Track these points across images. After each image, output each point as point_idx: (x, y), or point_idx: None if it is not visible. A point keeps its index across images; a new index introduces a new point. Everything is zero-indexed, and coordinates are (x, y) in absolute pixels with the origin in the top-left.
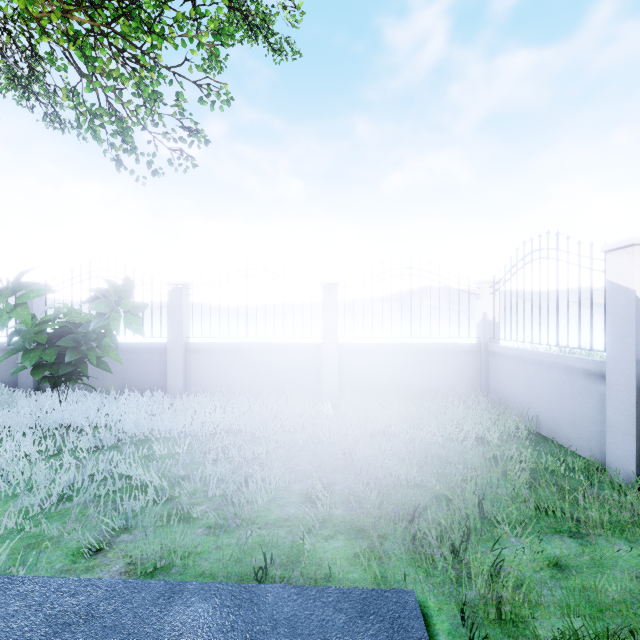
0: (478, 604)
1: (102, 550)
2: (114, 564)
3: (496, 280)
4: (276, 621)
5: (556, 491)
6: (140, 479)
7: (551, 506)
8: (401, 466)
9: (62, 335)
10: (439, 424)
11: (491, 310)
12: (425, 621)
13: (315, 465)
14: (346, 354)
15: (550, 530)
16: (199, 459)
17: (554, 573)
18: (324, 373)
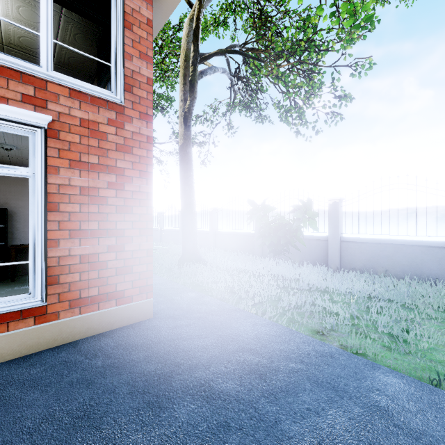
0: None
1: (324, 334)
2: (333, 342)
3: None
4: None
5: None
6: (330, 310)
7: None
8: None
9: (278, 230)
10: None
11: None
12: None
13: None
14: None
15: None
16: (363, 309)
17: None
18: None
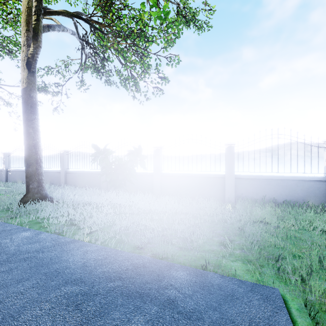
0: (315, 303)
1: (142, 248)
2: (147, 253)
3: None
4: (212, 284)
5: None
6: (150, 226)
7: None
8: (271, 238)
9: (117, 169)
10: (296, 220)
11: None
12: (284, 302)
13: (224, 231)
14: (238, 180)
15: None
16: (171, 222)
17: None
18: (226, 189)
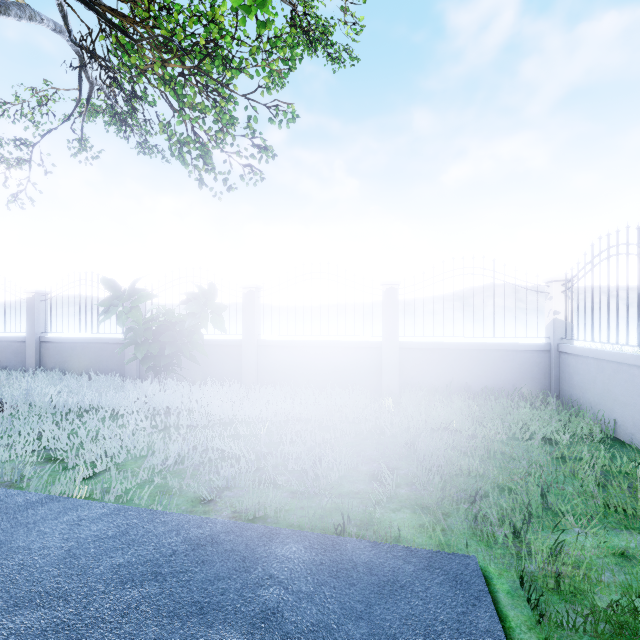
0: (537, 575)
1: (213, 500)
2: (223, 511)
3: (568, 277)
4: (356, 563)
5: (630, 493)
6: (231, 452)
7: (622, 505)
8: (463, 458)
9: (162, 332)
10: (503, 423)
11: (563, 309)
12: (486, 581)
13: (379, 452)
14: (406, 352)
15: (619, 526)
16: (277, 440)
17: (619, 561)
18: (384, 370)
